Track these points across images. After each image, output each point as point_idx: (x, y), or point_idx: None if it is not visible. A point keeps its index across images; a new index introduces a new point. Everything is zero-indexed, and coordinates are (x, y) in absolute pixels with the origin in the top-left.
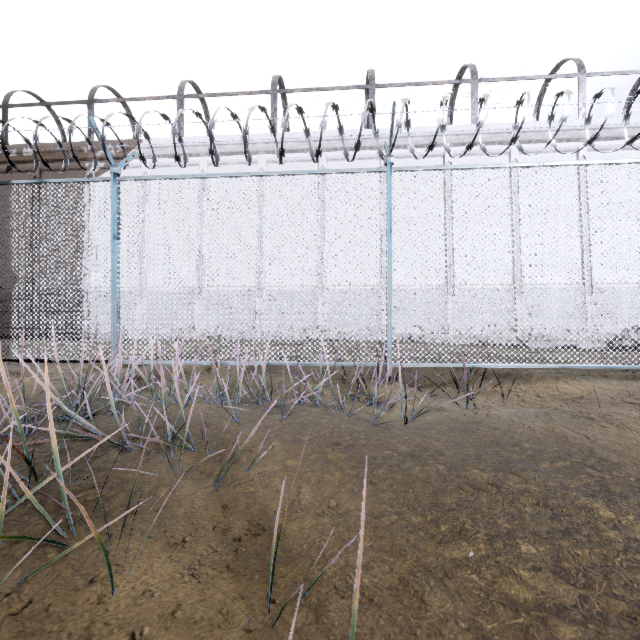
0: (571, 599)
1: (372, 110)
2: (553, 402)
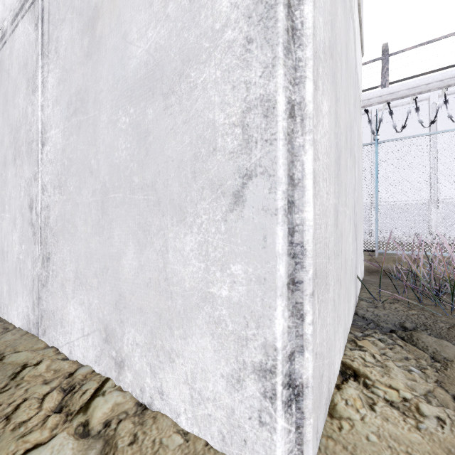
0: None
1: None
2: None
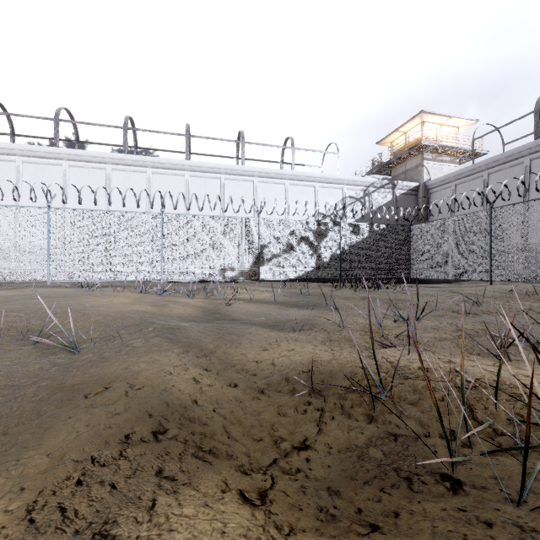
0: None
1: None
2: None
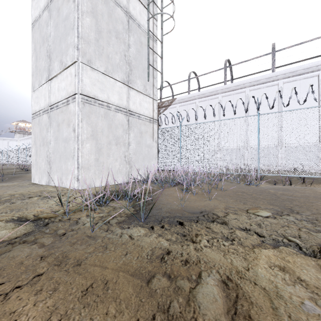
0: (251, 191)
1: (253, 97)
2: None
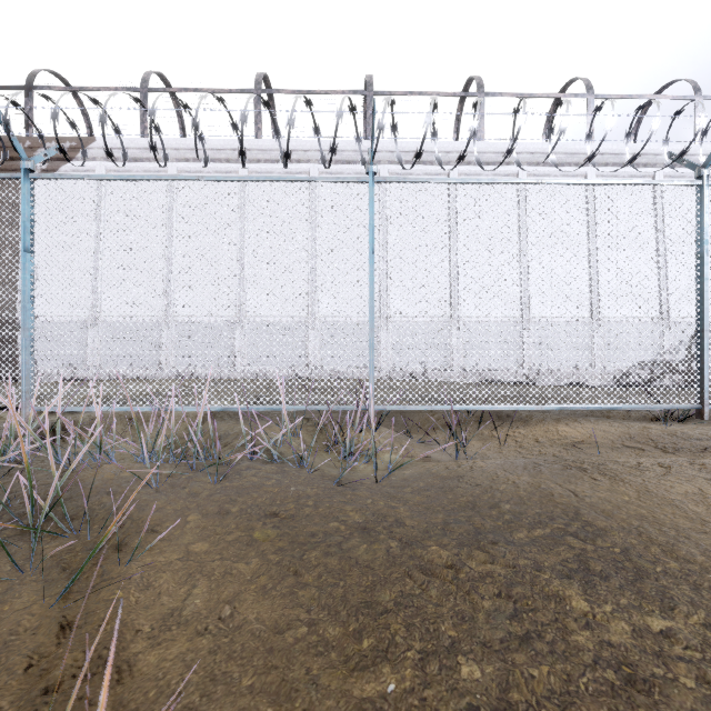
0: None
1: (352, 109)
2: (552, 447)
